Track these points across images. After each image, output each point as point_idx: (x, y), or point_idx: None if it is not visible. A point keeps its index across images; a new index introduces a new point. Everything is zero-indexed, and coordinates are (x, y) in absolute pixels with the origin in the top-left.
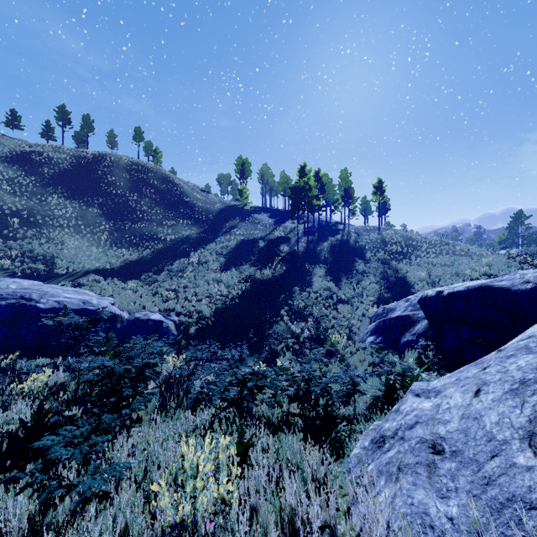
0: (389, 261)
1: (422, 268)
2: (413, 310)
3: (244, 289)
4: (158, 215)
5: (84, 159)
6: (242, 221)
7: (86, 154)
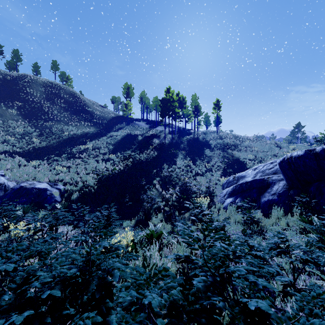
0: (226, 150)
1: (248, 153)
2: (263, 175)
3: (125, 166)
4: (65, 118)
5: (9, 76)
6: (127, 125)
7: (12, 74)
